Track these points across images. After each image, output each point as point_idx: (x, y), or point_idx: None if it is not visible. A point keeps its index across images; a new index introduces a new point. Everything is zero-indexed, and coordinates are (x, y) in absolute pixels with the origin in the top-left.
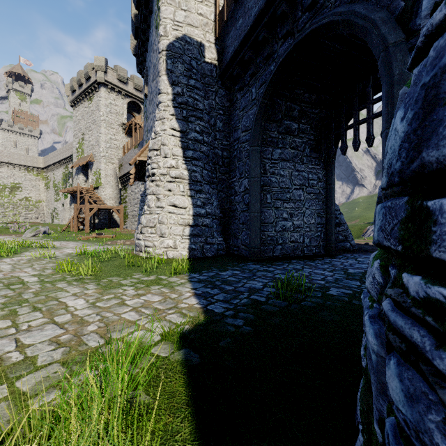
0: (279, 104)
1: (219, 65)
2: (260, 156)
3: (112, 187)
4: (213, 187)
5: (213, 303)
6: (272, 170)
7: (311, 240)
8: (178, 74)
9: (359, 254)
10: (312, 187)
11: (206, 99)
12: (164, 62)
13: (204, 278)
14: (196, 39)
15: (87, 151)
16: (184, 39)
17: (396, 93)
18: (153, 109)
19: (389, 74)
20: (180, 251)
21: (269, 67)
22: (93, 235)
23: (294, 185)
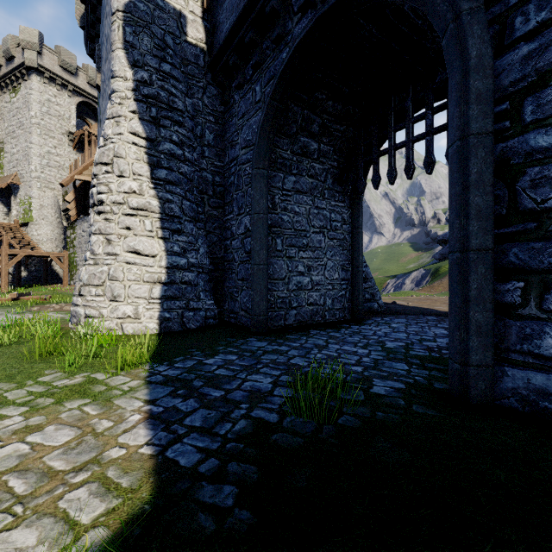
0: (294, 112)
1: (209, 51)
2: (268, 183)
3: (51, 223)
4: (199, 226)
5: (180, 438)
6: (284, 205)
7: (334, 301)
8: (143, 51)
9: (391, 318)
10: (335, 231)
11: (189, 96)
12: (119, 29)
13: (175, 373)
14: (174, 5)
15: (9, 168)
16: (153, 0)
17: (472, 85)
18: (106, 105)
19: (463, 57)
20: (144, 322)
21: (280, 55)
22: (9, 296)
23: (313, 227)
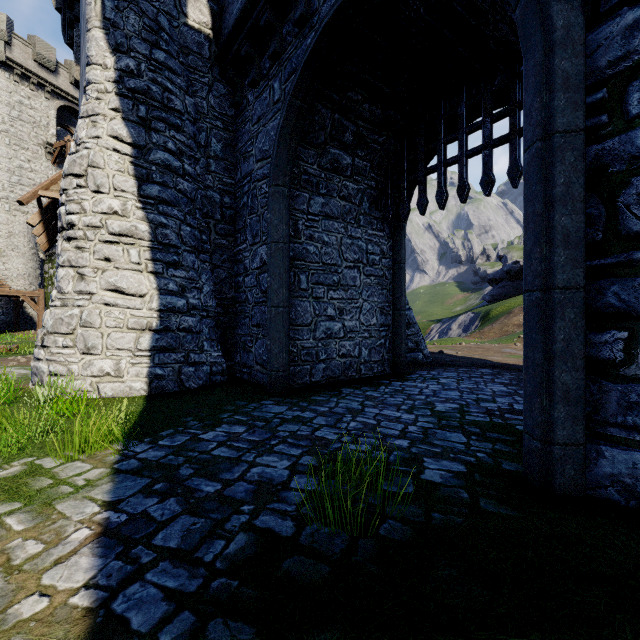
0: (322, 115)
1: (216, 39)
2: (289, 205)
3: (23, 255)
4: (204, 258)
5: (141, 573)
6: (310, 232)
7: (371, 351)
8: (128, 32)
9: (439, 371)
10: (373, 266)
11: (190, 94)
12: (97, 2)
13: (157, 456)
14: None
15: None
16: None
17: (558, 66)
18: None
19: (545, 28)
20: (128, 381)
21: (304, 42)
22: None
23: (345, 261)
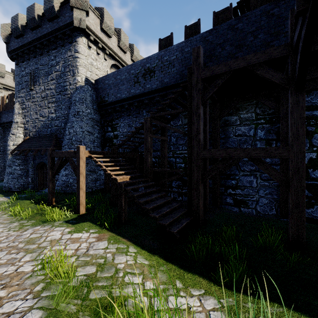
0: None
1: None
2: None
3: None
4: None
5: None
6: None
7: None
8: None
9: None
10: None
11: None
12: None
13: None
14: None
15: None
16: None
17: None
18: None
19: None
20: None
21: None
22: None
23: None
